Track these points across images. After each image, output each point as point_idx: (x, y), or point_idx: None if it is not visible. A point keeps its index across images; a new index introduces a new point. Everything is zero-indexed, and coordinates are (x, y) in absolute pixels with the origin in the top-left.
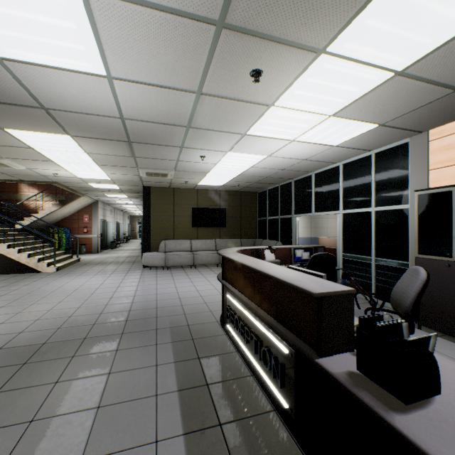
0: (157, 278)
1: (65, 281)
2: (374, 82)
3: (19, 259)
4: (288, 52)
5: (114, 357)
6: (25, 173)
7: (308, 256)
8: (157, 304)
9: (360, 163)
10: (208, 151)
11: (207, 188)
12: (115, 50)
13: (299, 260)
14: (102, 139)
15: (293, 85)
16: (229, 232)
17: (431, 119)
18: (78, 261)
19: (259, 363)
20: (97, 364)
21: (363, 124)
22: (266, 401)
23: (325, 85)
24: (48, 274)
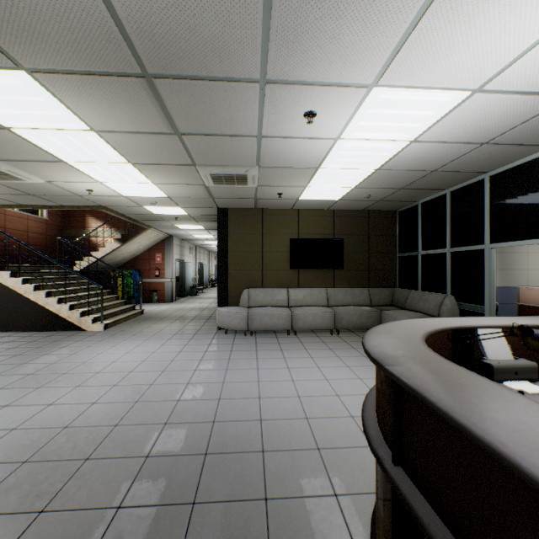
0: (231, 353)
1: (99, 350)
2: None
3: (59, 311)
4: None
5: None
6: (53, 191)
7: None
8: (210, 438)
9: None
10: (324, 92)
11: (313, 206)
12: None
13: None
14: (89, 75)
15: None
16: (350, 276)
17: None
18: (141, 313)
19: None
20: None
21: None
22: None
23: None
24: (91, 334)
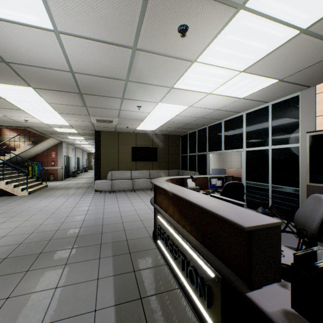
0: (105, 200)
1: (34, 202)
2: (281, 40)
3: None
4: (212, 7)
5: (62, 271)
6: (2, 119)
7: (221, 183)
8: (103, 222)
9: (260, 112)
10: (143, 102)
11: (143, 132)
12: (57, 1)
13: (214, 187)
14: (58, 91)
15: (213, 42)
16: (160, 164)
17: (320, 75)
18: (46, 186)
19: (186, 279)
20: (46, 278)
21: (266, 79)
22: (193, 315)
23: (240, 42)
24: (22, 197)
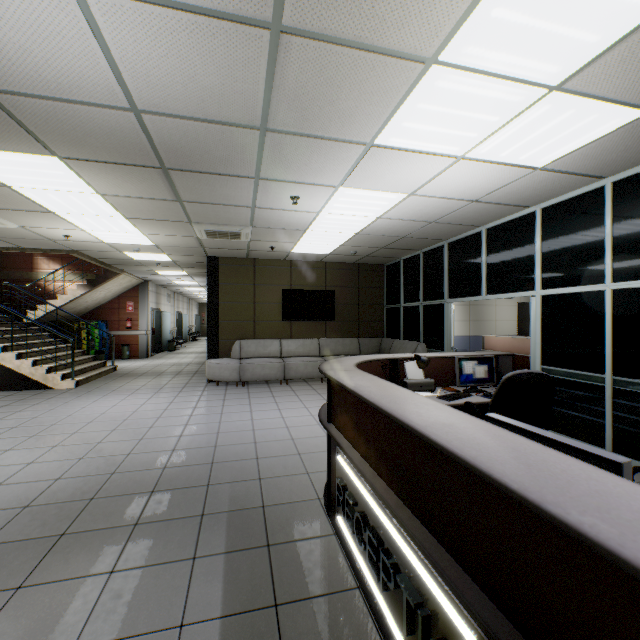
0: (224, 401)
1: (81, 405)
2: None
3: (19, 368)
4: None
5: (99, 596)
6: (21, 235)
7: (486, 372)
8: (214, 455)
9: (580, 203)
10: (304, 187)
11: (305, 258)
12: None
13: (469, 380)
14: (115, 164)
15: None
16: (341, 327)
17: None
18: (114, 370)
19: None
20: (56, 615)
21: (616, 108)
22: None
23: None
24: (61, 391)
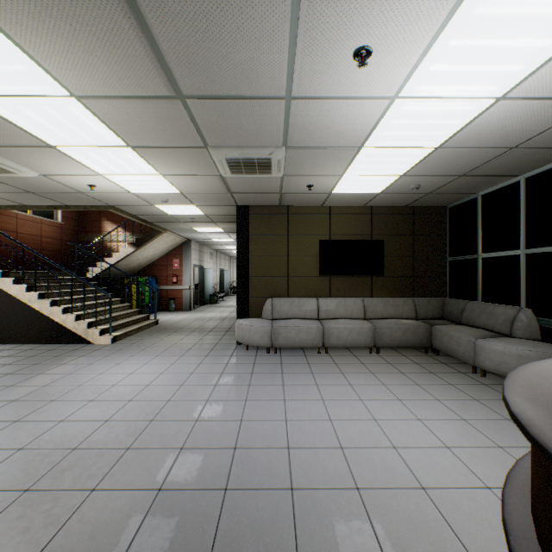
0: (252, 377)
1: (101, 368)
2: None
3: (65, 322)
4: None
5: None
6: (53, 188)
7: None
8: (219, 523)
9: None
10: (390, 5)
11: (347, 201)
12: None
13: None
14: None
15: None
16: (390, 284)
17: None
18: (155, 324)
19: None
20: None
21: None
22: None
23: None
24: (97, 348)
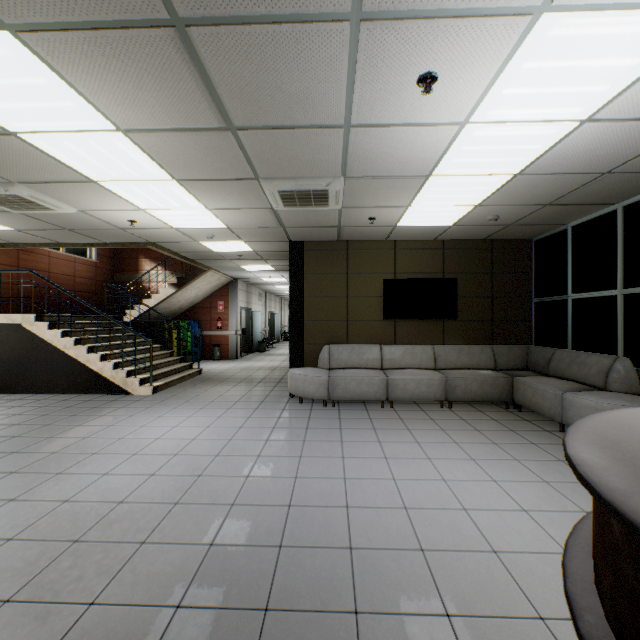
0: (307, 432)
1: (143, 421)
2: None
3: (102, 370)
4: None
5: None
6: (91, 224)
7: None
8: (274, 579)
9: None
10: (455, 30)
11: (415, 235)
12: None
13: None
14: (96, 30)
15: None
16: (465, 329)
17: None
18: (199, 373)
19: None
20: None
21: None
22: None
23: None
24: (136, 399)
